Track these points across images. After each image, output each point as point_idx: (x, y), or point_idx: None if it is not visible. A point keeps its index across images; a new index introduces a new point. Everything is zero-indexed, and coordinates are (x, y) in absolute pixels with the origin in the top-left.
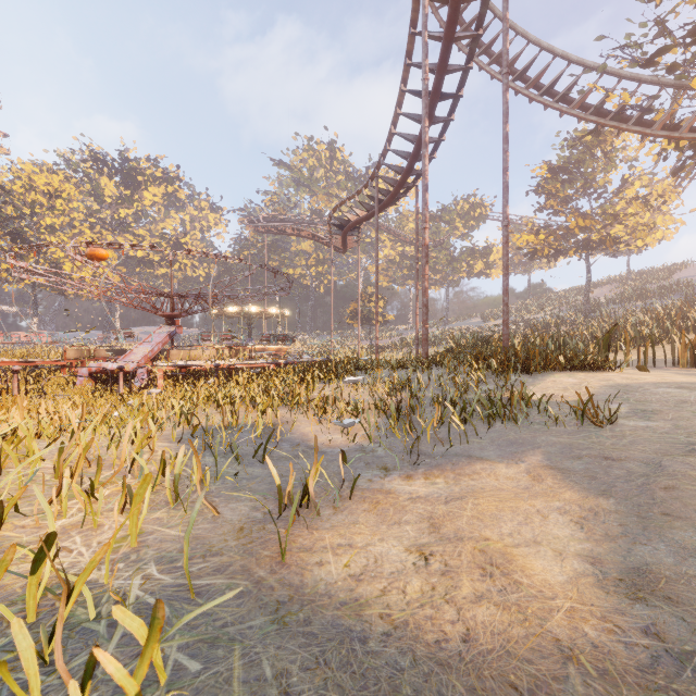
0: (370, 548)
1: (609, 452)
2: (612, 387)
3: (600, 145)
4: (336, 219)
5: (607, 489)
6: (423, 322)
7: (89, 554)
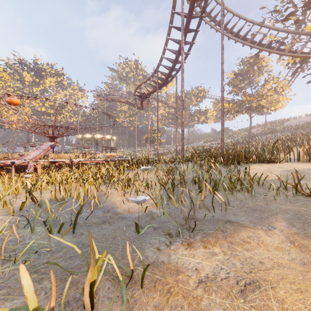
0: None
1: None
2: (289, 171)
3: (256, 64)
4: (138, 92)
5: None
6: (181, 139)
7: None
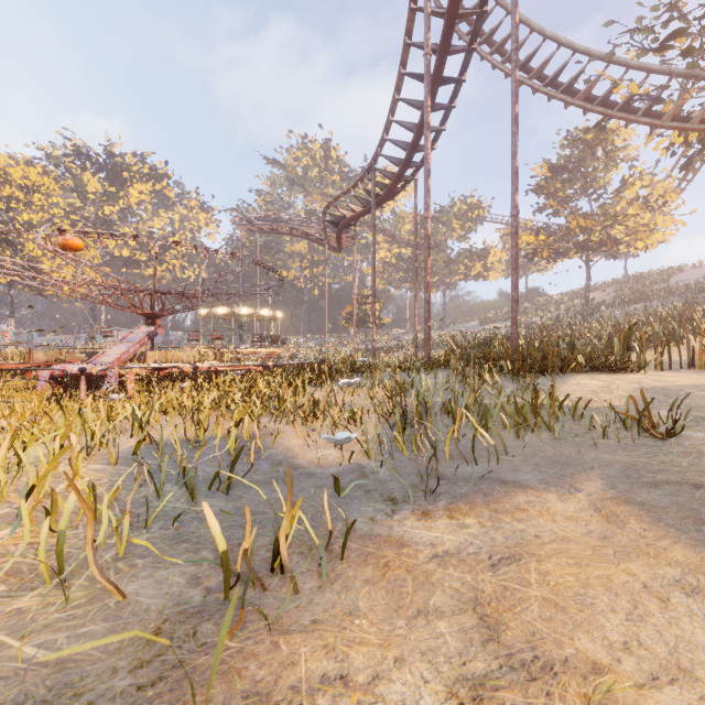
0: (381, 689)
1: (696, 477)
2: (648, 390)
3: (601, 143)
4: (331, 215)
5: None
6: (425, 320)
7: None
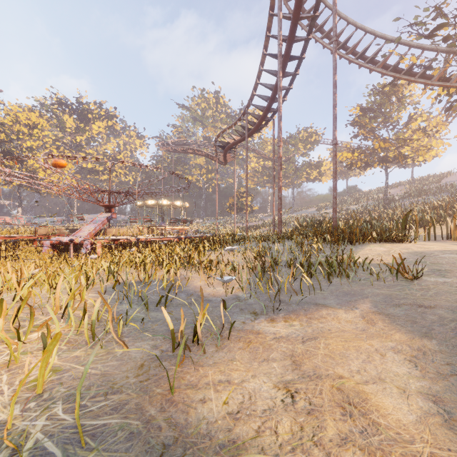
0: (245, 384)
1: (421, 301)
2: (412, 253)
3: (395, 93)
4: (220, 142)
5: (428, 332)
6: (278, 209)
7: (9, 392)
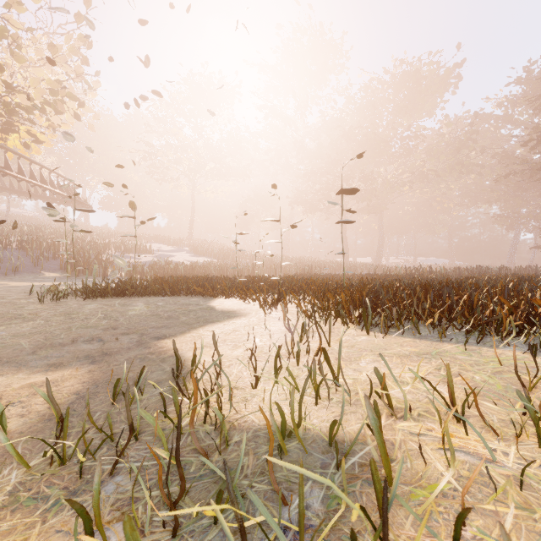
0: None
1: None
2: None
3: None
4: None
5: None
6: None
7: None
